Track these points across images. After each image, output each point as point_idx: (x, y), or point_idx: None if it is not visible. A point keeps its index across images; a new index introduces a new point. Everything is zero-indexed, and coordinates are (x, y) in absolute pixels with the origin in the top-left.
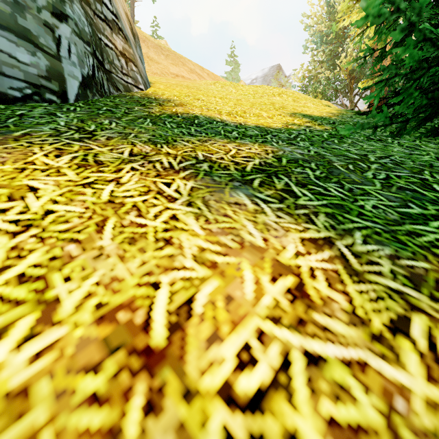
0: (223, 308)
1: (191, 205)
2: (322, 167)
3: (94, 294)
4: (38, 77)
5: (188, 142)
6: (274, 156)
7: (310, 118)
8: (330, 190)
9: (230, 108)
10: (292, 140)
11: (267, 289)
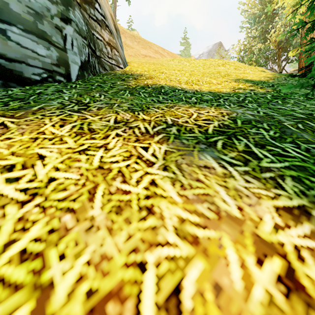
0: (214, 302)
1: (167, 169)
2: (274, 127)
3: (85, 277)
4: (51, 64)
5: (159, 108)
6: (229, 118)
7: (252, 82)
8: (288, 150)
9: (186, 78)
10: (241, 102)
11: (255, 275)
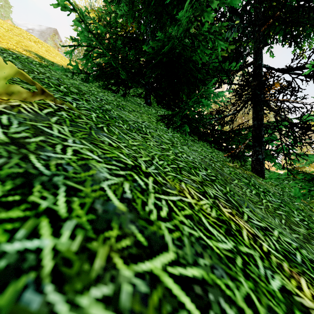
0: None
1: None
2: None
3: None
4: None
5: None
6: None
7: (40, 57)
8: None
9: None
10: None
11: None
